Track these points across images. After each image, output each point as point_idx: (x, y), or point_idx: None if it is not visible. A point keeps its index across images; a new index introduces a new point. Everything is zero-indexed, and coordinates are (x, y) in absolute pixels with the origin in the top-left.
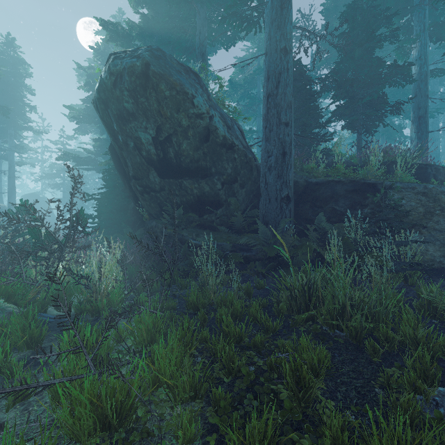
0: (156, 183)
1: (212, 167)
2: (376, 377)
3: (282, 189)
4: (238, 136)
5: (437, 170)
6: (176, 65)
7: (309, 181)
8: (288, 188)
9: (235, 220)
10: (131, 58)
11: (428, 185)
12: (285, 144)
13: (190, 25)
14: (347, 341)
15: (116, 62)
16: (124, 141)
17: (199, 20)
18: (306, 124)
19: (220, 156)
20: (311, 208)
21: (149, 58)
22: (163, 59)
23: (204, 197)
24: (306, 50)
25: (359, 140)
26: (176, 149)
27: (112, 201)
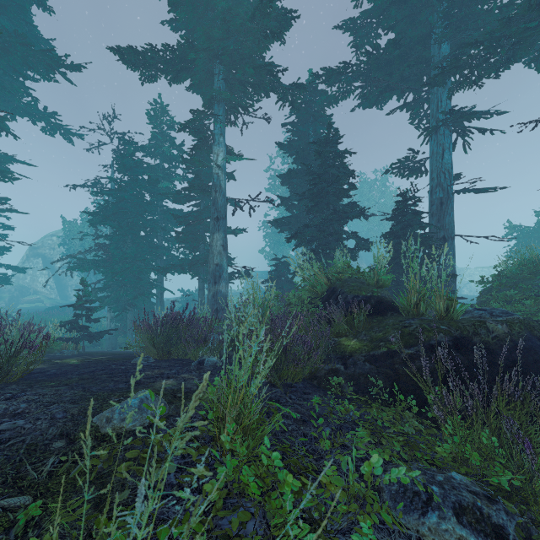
0: None
1: None
2: None
3: None
4: None
5: None
6: None
7: None
8: None
9: None
10: None
11: None
12: None
13: None
14: None
15: None
16: None
17: None
18: None
19: None
20: None
21: None
22: None
23: None
24: None
25: None
26: None
27: None
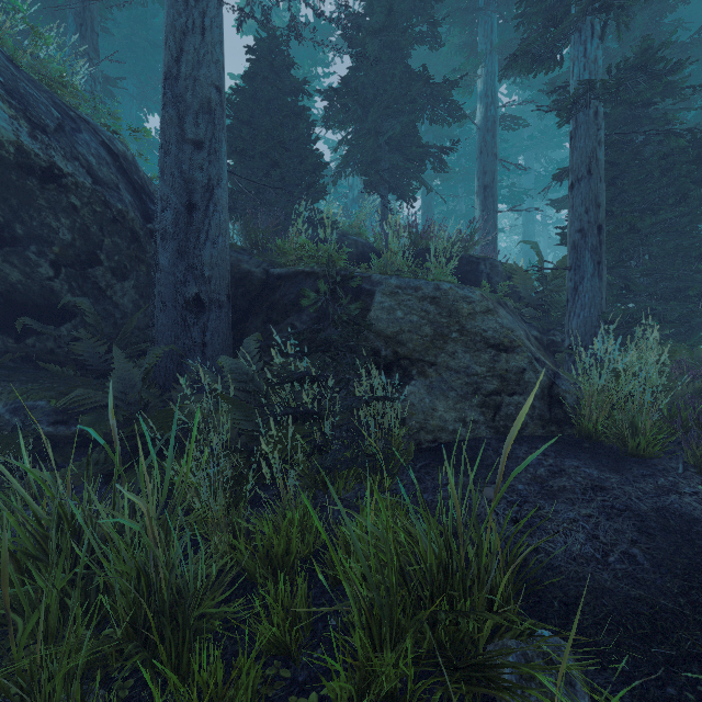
0: None
1: (14, 222)
2: None
3: (189, 283)
4: (87, 157)
5: (494, 268)
6: None
7: (271, 273)
8: (202, 282)
9: (82, 350)
10: None
11: (443, 285)
12: (195, 187)
13: None
14: None
15: None
16: None
17: None
18: (277, 162)
19: (28, 195)
20: (264, 325)
21: None
22: None
23: (18, 294)
24: (268, 13)
25: (385, 208)
26: None
27: None
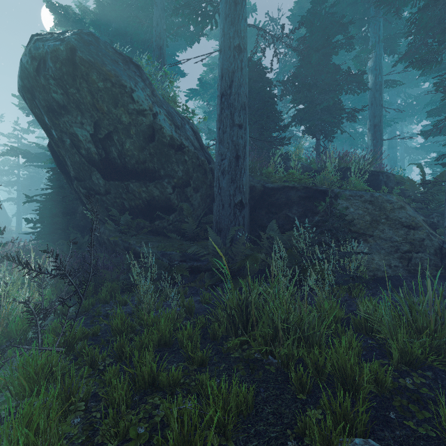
0: (101, 186)
1: (161, 169)
2: (296, 421)
3: (236, 194)
4: (190, 137)
5: (388, 177)
6: (112, 53)
7: (266, 186)
8: (242, 194)
9: (186, 227)
10: (54, 40)
11: (375, 194)
12: (238, 147)
13: (147, 15)
14: (279, 369)
15: (38, 44)
16: (59, 137)
17: (157, 11)
18: (265, 127)
19: (169, 157)
20: (267, 214)
21: (76, 42)
22: (94, 45)
23: (155, 201)
24: (264, 50)
25: (318, 145)
26: (119, 148)
27: (58, 203)
